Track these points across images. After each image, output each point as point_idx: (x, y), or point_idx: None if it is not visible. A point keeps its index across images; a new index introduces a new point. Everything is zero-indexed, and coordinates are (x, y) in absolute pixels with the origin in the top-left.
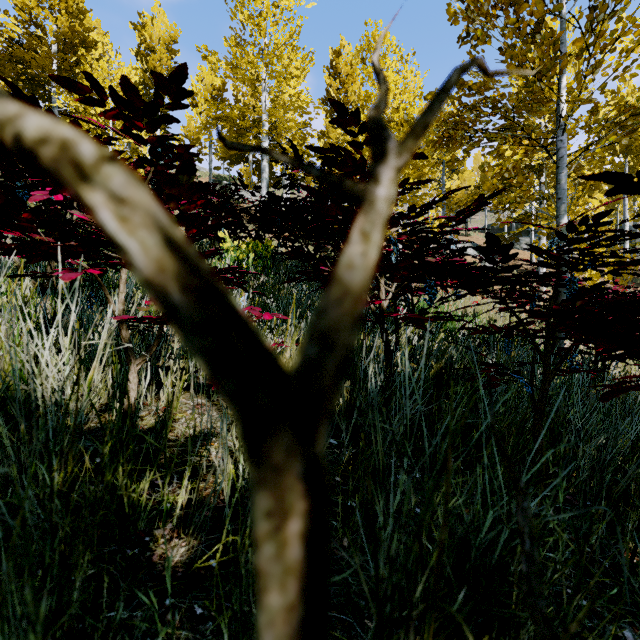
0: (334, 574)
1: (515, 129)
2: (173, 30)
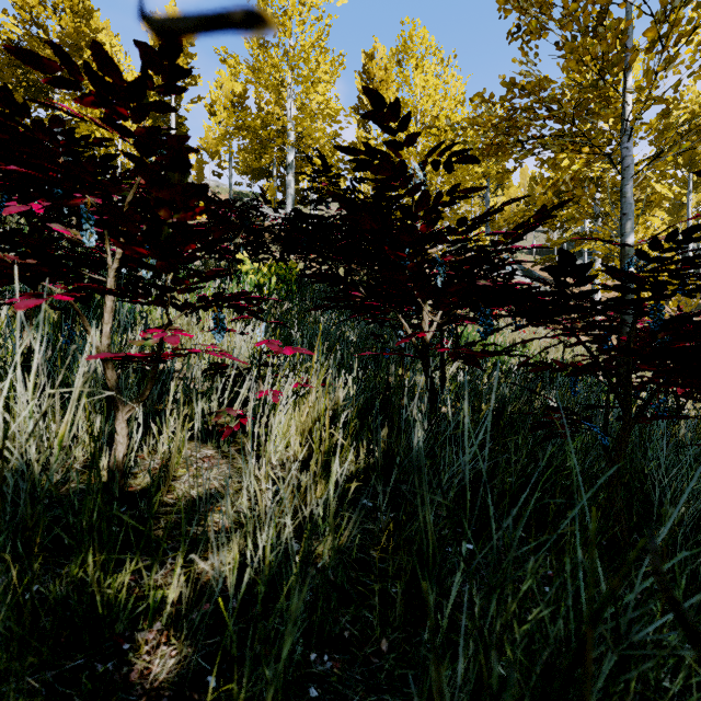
0: (370, 694)
1: (575, 134)
2: None
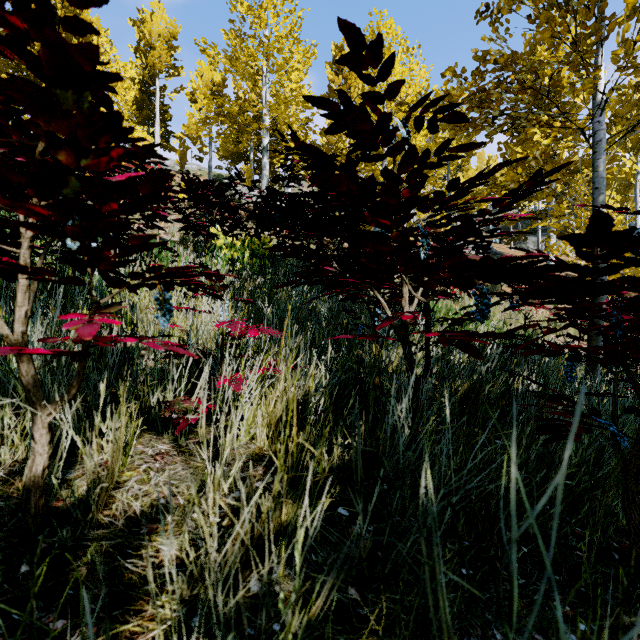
0: None
1: (548, 107)
2: (173, 26)
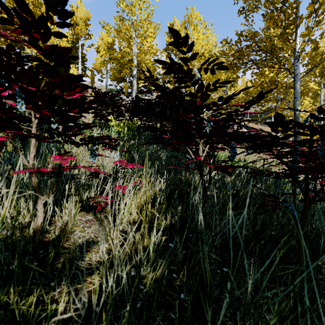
0: None
1: (272, 58)
2: (87, 14)
